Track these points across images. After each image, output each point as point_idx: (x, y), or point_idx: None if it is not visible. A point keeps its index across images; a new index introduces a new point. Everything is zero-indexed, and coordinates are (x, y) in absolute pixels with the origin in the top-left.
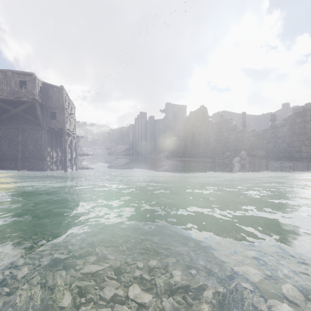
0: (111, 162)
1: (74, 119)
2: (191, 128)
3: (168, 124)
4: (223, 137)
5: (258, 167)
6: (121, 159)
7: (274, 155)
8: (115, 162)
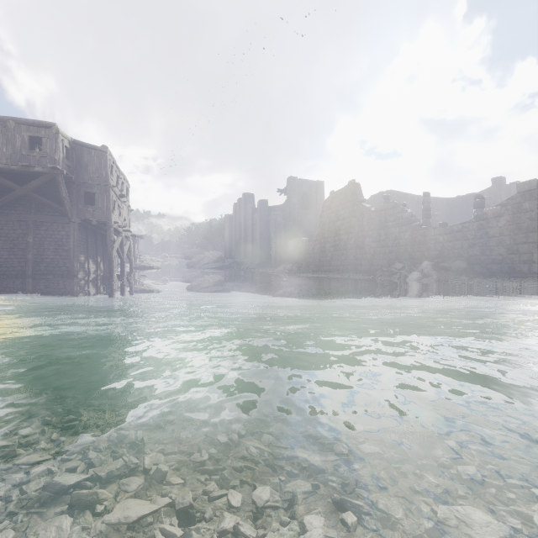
0: (191, 281)
1: (126, 205)
2: (332, 221)
3: (293, 214)
4: (390, 237)
5: (455, 290)
6: (209, 276)
7: (482, 268)
8: (200, 281)
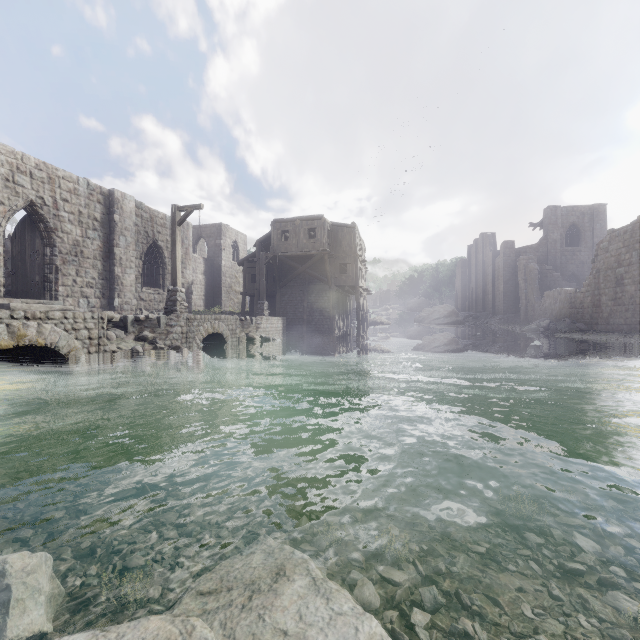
0: (424, 338)
1: (364, 267)
2: (611, 267)
3: (552, 255)
4: None
5: None
6: (441, 332)
7: None
8: (433, 338)
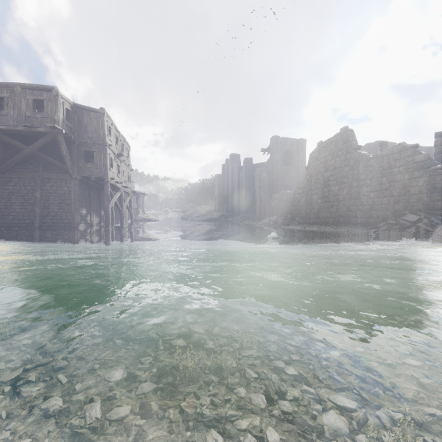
0: (182, 232)
1: (126, 164)
2: (320, 172)
3: (276, 171)
4: (396, 185)
5: None
6: (200, 227)
7: None
8: (190, 232)
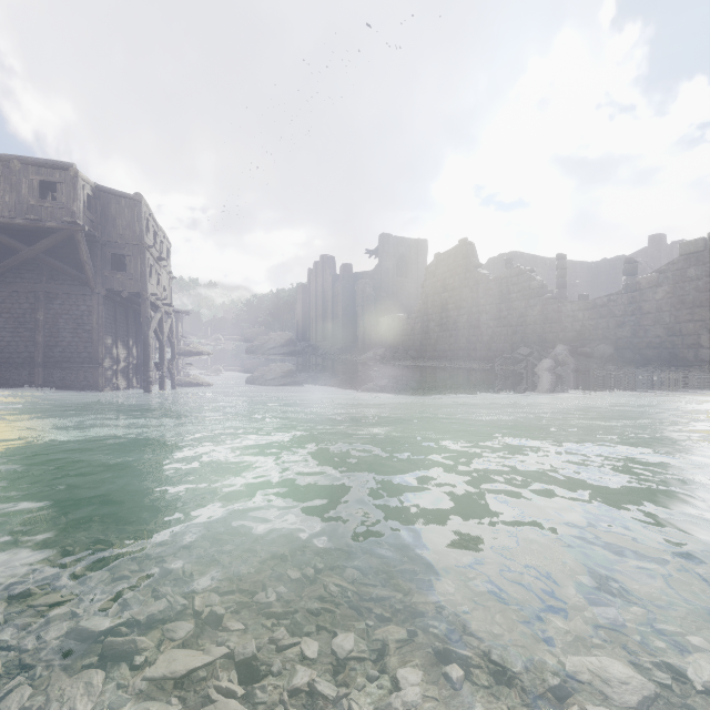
0: (252, 371)
1: (167, 271)
2: (438, 292)
3: (386, 283)
4: (514, 313)
5: (598, 382)
6: (276, 364)
7: (634, 354)
8: (264, 371)
